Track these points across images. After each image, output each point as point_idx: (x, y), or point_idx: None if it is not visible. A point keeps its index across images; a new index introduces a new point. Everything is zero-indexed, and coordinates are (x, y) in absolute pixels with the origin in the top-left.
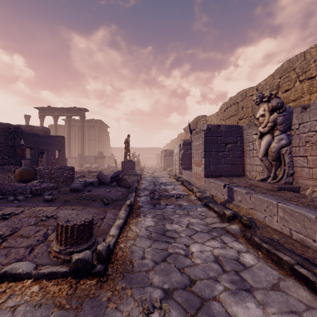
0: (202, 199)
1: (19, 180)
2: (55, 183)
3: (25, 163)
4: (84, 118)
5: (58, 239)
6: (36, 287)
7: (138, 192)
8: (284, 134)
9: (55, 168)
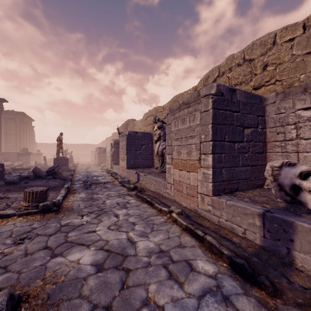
0: (121, 182)
1: None
2: None
3: None
4: (2, 110)
5: (26, 200)
6: (21, 218)
7: (73, 182)
8: (164, 142)
9: None
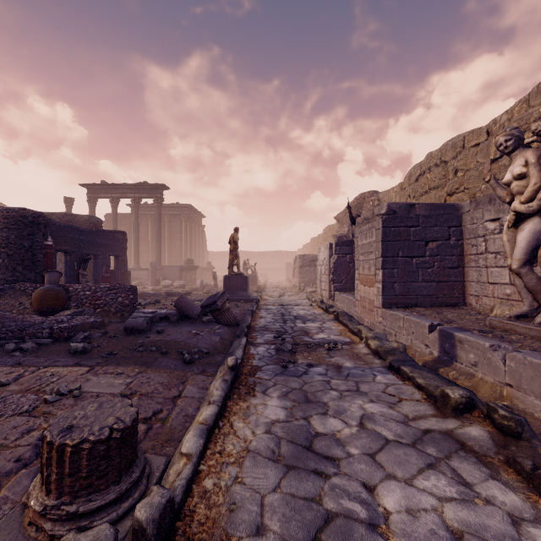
0: (383, 354)
1: (37, 309)
2: (102, 314)
3: (49, 279)
4: (161, 201)
5: (43, 475)
6: None
7: (253, 336)
8: None
9: (102, 287)
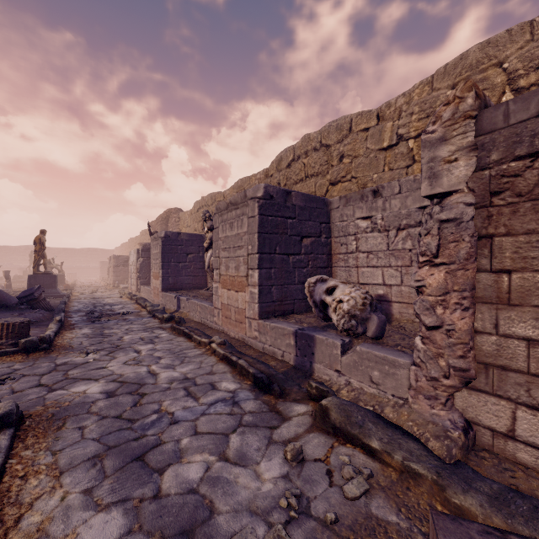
0: (152, 312)
1: None
2: None
3: None
4: None
5: None
6: None
7: (69, 314)
8: None
9: None
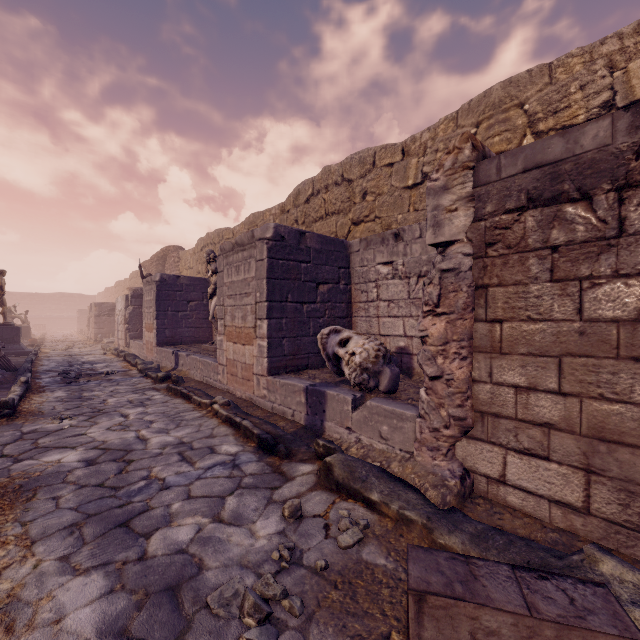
0: (143, 370)
1: None
2: None
3: None
4: None
5: None
6: None
7: (37, 375)
8: None
9: None
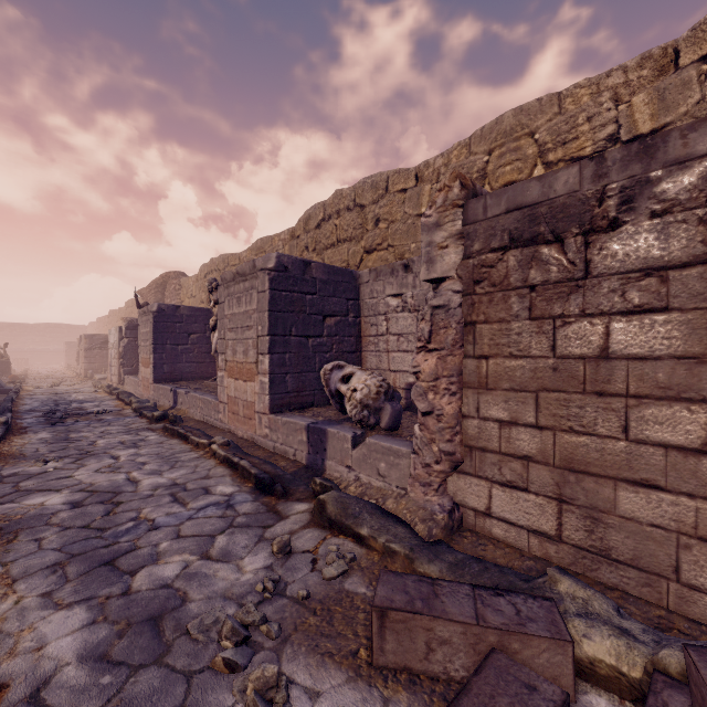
0: (138, 409)
1: None
2: None
3: None
4: None
5: None
6: None
7: (18, 415)
8: None
9: None
